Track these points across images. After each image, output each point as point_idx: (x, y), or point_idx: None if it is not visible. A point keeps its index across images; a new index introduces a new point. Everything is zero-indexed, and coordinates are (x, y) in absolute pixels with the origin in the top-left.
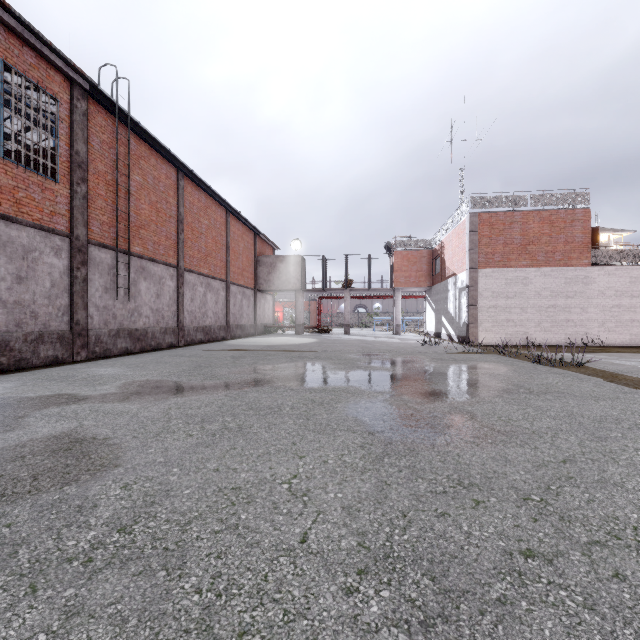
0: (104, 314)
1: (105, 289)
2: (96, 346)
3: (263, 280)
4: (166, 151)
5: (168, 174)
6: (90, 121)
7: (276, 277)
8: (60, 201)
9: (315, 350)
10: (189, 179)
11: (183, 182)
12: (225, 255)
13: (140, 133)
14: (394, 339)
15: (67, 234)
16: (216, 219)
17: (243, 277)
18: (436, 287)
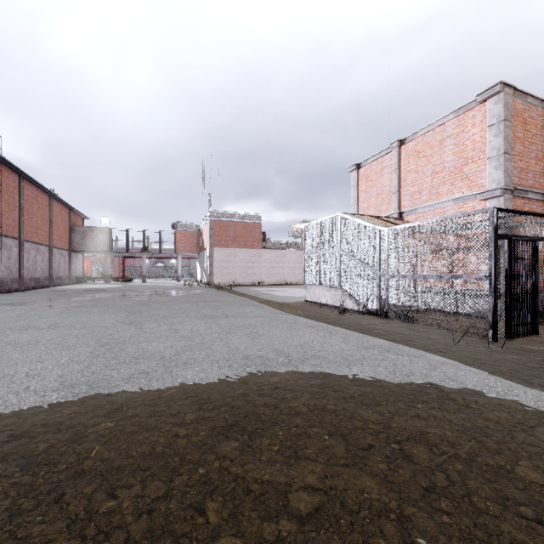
0: None
1: None
2: None
3: (76, 243)
4: (16, 168)
5: (14, 180)
6: None
7: (88, 242)
8: None
9: (122, 289)
10: (26, 180)
11: (23, 183)
12: (49, 227)
13: (3, 161)
14: (173, 284)
15: None
16: (43, 203)
17: (61, 242)
18: (201, 254)
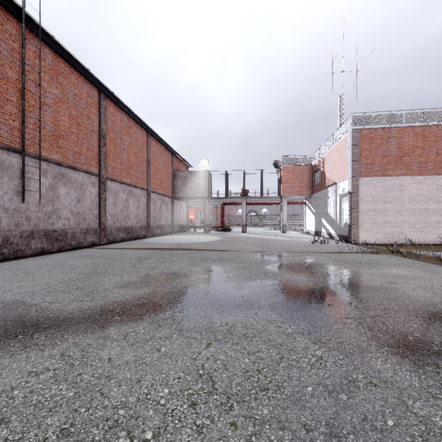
0: (15, 216)
1: (16, 192)
2: (4, 247)
3: (178, 190)
4: (86, 71)
5: (90, 94)
6: None
7: (189, 188)
8: None
9: (219, 249)
10: (111, 101)
11: (105, 103)
12: (146, 169)
13: (56, 48)
14: (284, 237)
15: None
16: (137, 138)
17: (162, 187)
18: (316, 195)
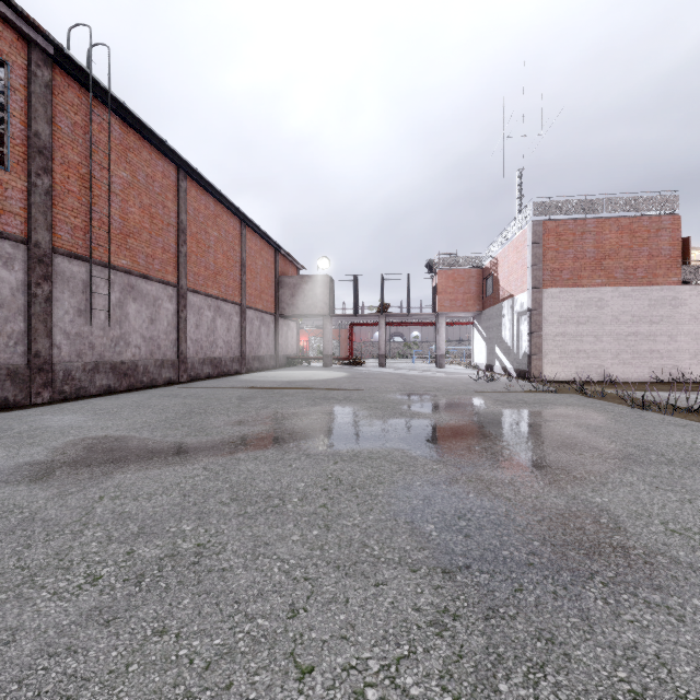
0: (77, 343)
1: (78, 311)
2: (65, 384)
3: (285, 304)
4: (162, 143)
5: (166, 172)
6: (56, 96)
7: (300, 300)
8: (12, 196)
9: (345, 388)
10: (193, 181)
11: (185, 183)
12: (239, 274)
13: (126, 117)
14: (439, 373)
15: (22, 239)
16: (228, 231)
17: (261, 300)
18: (487, 312)
